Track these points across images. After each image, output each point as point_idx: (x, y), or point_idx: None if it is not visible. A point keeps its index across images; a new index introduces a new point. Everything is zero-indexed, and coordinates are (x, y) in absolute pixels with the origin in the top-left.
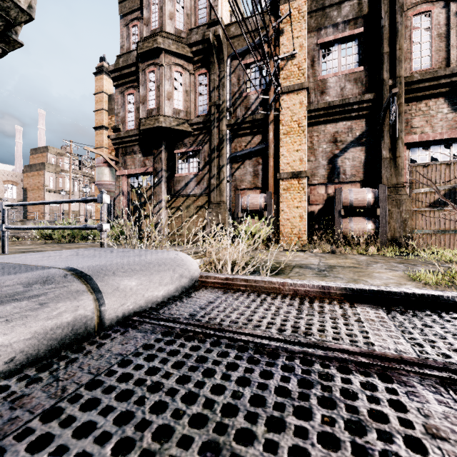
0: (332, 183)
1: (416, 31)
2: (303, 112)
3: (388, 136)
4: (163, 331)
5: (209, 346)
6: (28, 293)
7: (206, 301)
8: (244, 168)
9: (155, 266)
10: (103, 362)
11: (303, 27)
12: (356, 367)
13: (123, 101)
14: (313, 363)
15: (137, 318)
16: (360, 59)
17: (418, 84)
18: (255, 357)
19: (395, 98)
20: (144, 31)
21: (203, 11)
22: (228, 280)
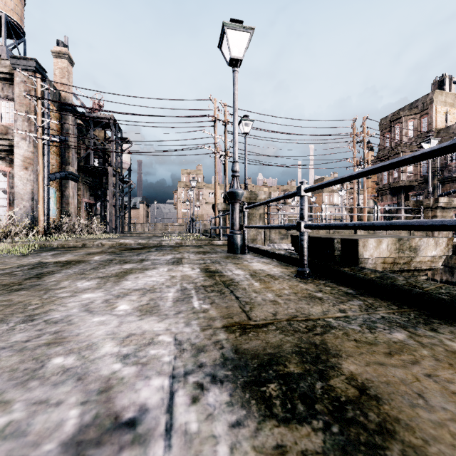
0: None
1: None
2: None
3: None
4: None
5: None
6: None
7: None
8: None
9: None
10: None
11: None
12: None
13: None
14: None
15: None
16: None
17: None
18: None
19: None
20: (392, 143)
21: (425, 124)
22: None
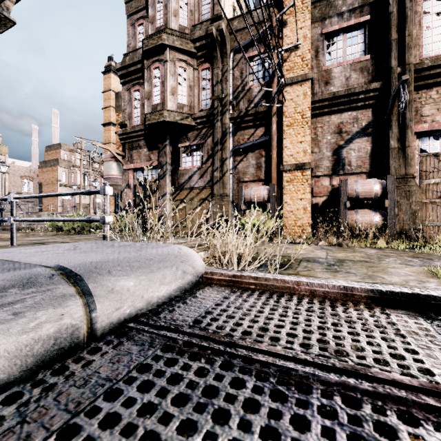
0: (337, 175)
1: (426, 16)
2: (307, 103)
3: (397, 125)
4: (163, 344)
5: (219, 369)
6: (0, 300)
7: (212, 303)
8: (247, 160)
9: (156, 263)
10: (86, 391)
11: (307, 17)
12: (423, 413)
13: (129, 97)
14: (360, 403)
15: (134, 324)
16: (367, 48)
17: (429, 71)
18: (280, 389)
19: (406, 86)
20: (149, 29)
21: (207, 6)
22: (236, 277)
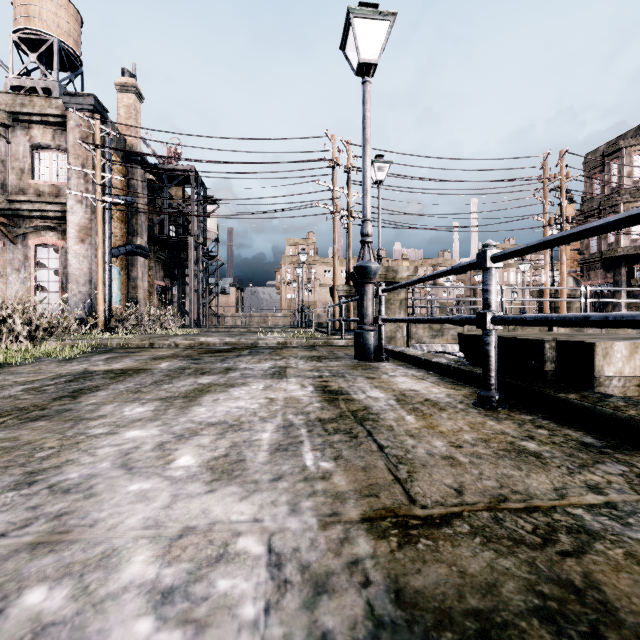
0: None
1: None
2: None
3: None
4: None
5: None
6: None
7: None
8: None
9: None
10: None
11: None
12: None
13: None
14: None
15: None
16: None
17: None
18: None
19: None
20: (605, 189)
21: None
22: None
